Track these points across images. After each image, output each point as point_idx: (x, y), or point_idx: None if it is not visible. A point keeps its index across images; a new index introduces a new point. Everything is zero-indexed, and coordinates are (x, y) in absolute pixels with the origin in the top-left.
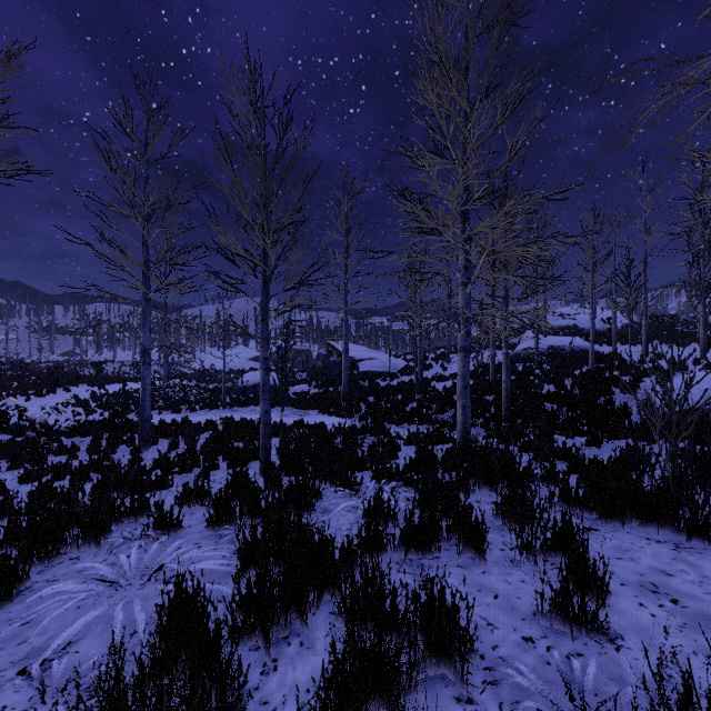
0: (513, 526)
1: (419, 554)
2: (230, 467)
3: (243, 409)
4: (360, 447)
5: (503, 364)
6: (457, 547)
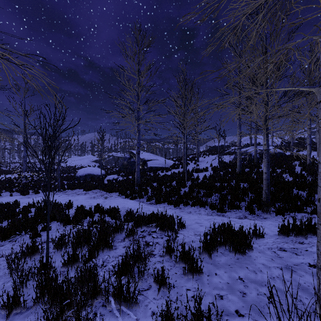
0: None
1: None
2: None
3: (71, 191)
4: (143, 273)
5: (264, 159)
6: None
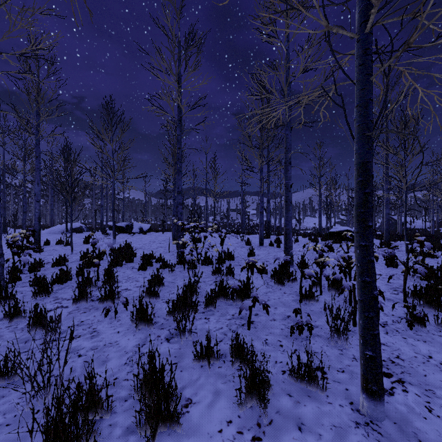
0: None
1: None
2: None
3: None
4: None
5: None
6: None
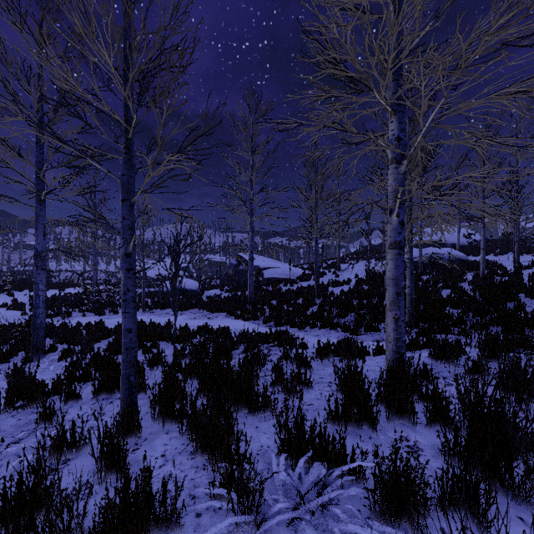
0: None
1: None
2: (95, 397)
3: (160, 311)
4: (262, 365)
5: (407, 269)
6: None
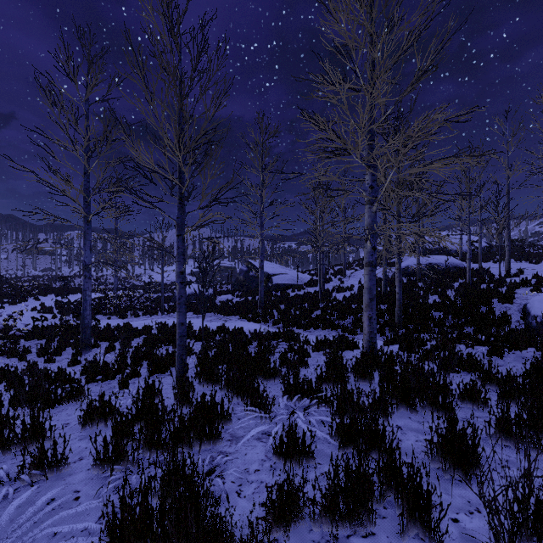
0: (455, 473)
1: (347, 529)
2: (151, 374)
3: None
4: (273, 354)
5: (397, 278)
6: (400, 525)
